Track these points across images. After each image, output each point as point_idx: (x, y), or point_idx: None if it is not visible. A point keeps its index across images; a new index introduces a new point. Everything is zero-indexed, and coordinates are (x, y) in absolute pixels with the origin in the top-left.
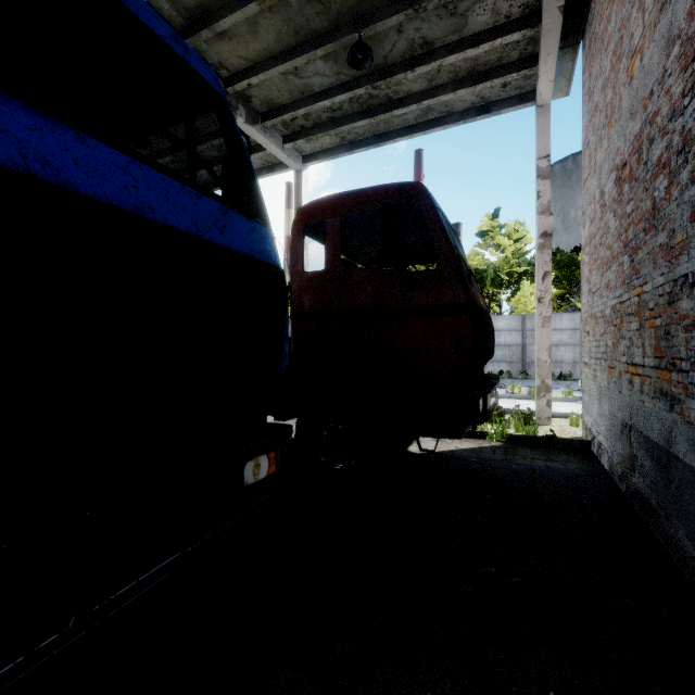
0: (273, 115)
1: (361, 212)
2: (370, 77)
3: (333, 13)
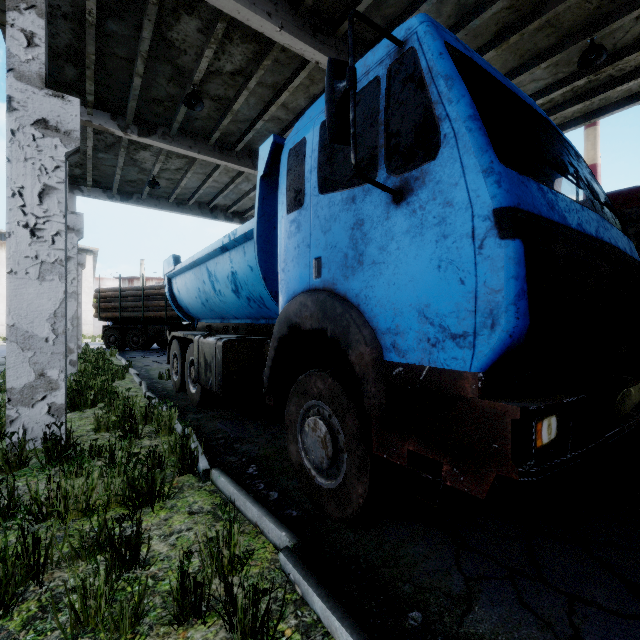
0: None
1: (635, 206)
2: (593, 67)
3: (563, 30)
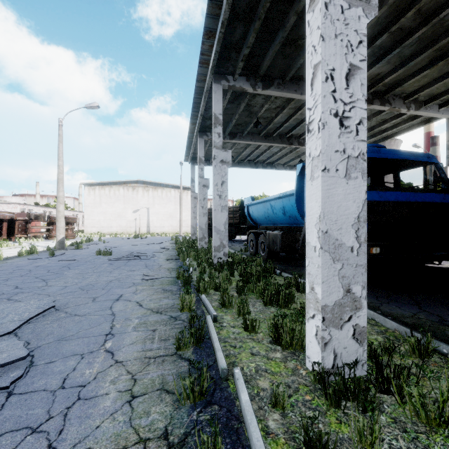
0: (432, 100)
1: None
2: None
3: None
